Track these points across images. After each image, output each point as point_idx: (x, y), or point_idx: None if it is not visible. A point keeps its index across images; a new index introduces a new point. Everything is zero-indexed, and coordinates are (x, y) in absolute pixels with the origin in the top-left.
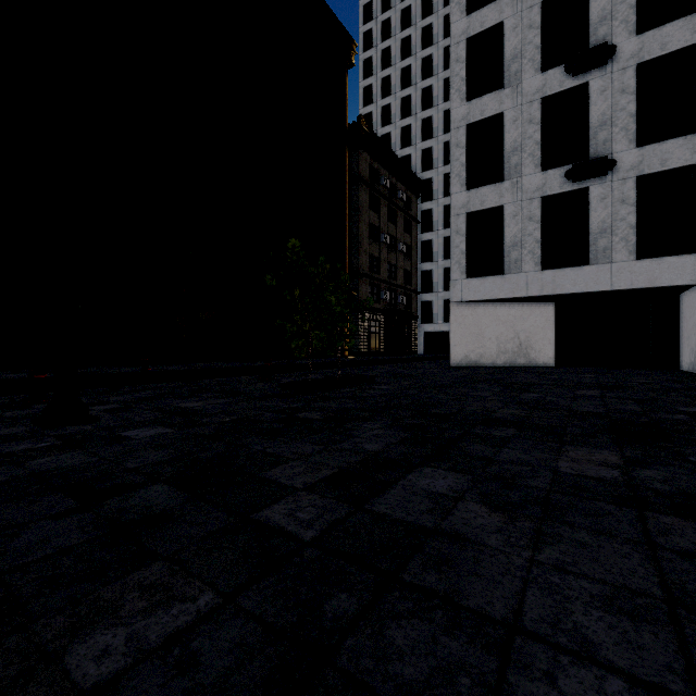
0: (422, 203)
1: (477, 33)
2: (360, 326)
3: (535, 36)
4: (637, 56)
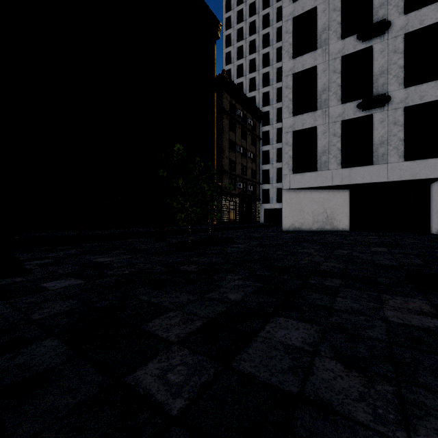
0: (263, 127)
1: (300, 14)
2: (223, 205)
3: (337, 16)
4: (404, 28)
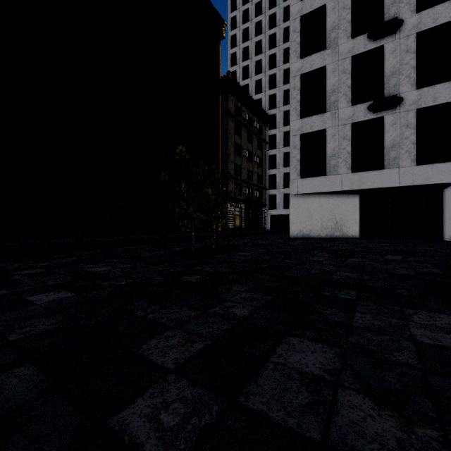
0: (269, 130)
1: (308, 12)
2: (228, 211)
3: (347, 14)
4: (417, 27)
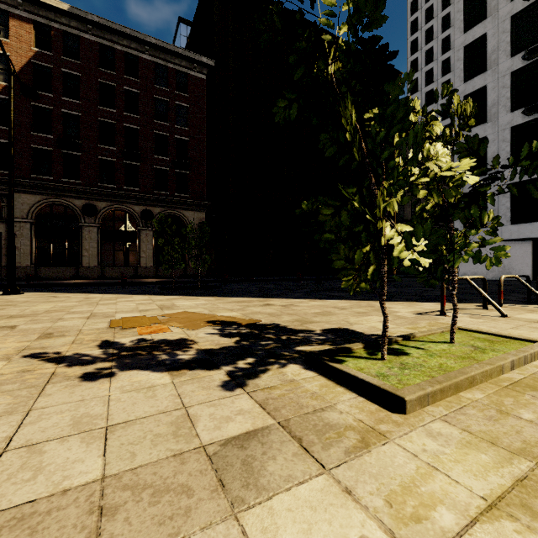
0: None
1: (470, 92)
2: None
3: (506, 92)
4: None
